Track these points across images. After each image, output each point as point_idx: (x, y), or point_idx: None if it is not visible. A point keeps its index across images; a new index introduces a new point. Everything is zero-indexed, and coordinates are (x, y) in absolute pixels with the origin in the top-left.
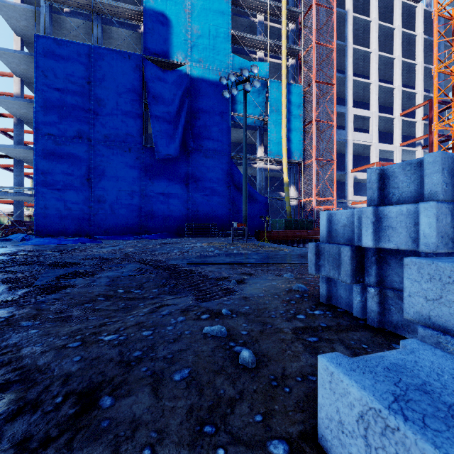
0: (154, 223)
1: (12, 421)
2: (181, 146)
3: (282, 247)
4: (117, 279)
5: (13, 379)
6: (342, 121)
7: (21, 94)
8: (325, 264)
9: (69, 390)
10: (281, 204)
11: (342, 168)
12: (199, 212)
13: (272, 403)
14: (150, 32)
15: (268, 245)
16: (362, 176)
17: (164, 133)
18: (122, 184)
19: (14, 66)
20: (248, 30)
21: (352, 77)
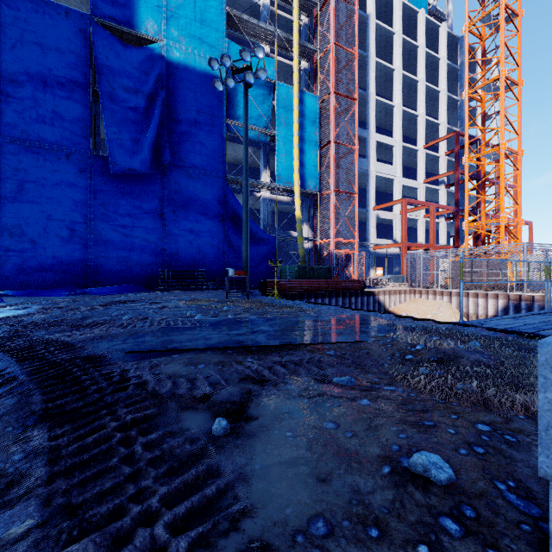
0: (109, 270)
1: None
2: (153, 159)
3: (300, 305)
4: None
5: None
6: (362, 149)
7: None
8: None
9: None
10: (291, 247)
11: (362, 205)
12: (180, 255)
13: None
14: None
15: (279, 301)
16: (385, 215)
17: (126, 136)
18: (54, 210)
19: None
20: (249, 14)
21: (375, 96)
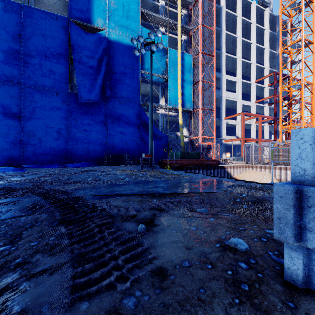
0: (78, 154)
1: None
2: (101, 93)
3: (181, 173)
4: None
5: None
6: (218, 84)
7: None
8: None
9: None
10: (177, 141)
11: (218, 116)
12: (115, 146)
13: None
14: (75, 1)
15: (170, 171)
16: (232, 122)
17: (87, 82)
18: (50, 122)
19: None
20: (153, 11)
21: (225, 53)
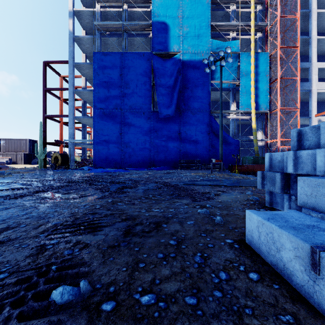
0: (158, 160)
1: (136, 226)
2: (176, 108)
3: (249, 176)
4: (147, 190)
5: (129, 217)
6: (306, 75)
7: (85, 86)
8: (267, 183)
9: (150, 222)
10: (250, 145)
11: (307, 113)
12: (188, 152)
13: (229, 233)
14: (156, 36)
15: (238, 175)
16: None
17: (165, 100)
18: (139, 136)
19: (82, 71)
20: (224, 18)
21: (317, 37)
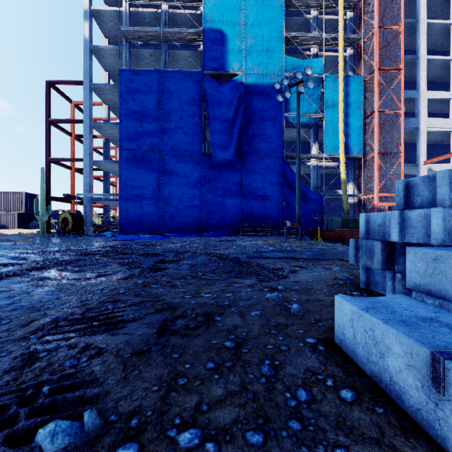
0: (212, 223)
1: (177, 319)
2: (236, 150)
3: (337, 246)
4: (195, 265)
5: (166, 306)
6: (412, 107)
7: (108, 118)
8: (363, 256)
9: (197, 313)
10: (338, 202)
11: (414, 160)
12: (253, 212)
13: (310, 328)
14: (209, 50)
15: (322, 243)
16: (439, 167)
17: (221, 139)
18: (185, 188)
19: (104, 96)
20: (302, 27)
21: (426, 56)
